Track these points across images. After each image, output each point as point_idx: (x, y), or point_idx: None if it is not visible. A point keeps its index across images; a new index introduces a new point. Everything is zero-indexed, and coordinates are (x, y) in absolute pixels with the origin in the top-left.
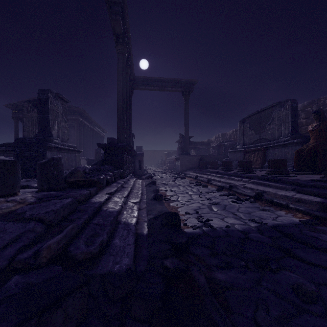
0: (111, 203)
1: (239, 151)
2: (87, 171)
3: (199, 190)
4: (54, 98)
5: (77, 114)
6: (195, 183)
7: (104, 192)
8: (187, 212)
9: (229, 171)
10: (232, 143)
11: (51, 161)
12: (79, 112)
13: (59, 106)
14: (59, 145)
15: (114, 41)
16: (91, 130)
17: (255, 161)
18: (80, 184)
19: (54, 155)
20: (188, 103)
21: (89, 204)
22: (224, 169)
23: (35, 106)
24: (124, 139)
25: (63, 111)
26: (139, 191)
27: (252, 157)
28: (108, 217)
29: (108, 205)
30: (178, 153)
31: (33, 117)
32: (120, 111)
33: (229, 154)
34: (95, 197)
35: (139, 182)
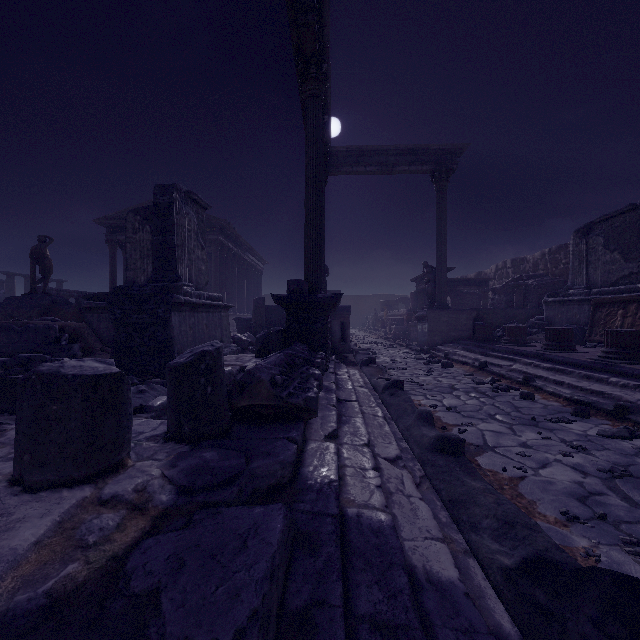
0: (352, 476)
1: (576, 301)
2: (278, 381)
3: (518, 410)
4: (183, 201)
5: (216, 231)
6: (494, 384)
7: (318, 431)
8: (571, 513)
9: (572, 355)
10: (546, 281)
11: (200, 360)
12: (220, 226)
13: (191, 217)
14: (192, 297)
15: (300, 72)
16: (240, 260)
17: (629, 326)
18: (263, 414)
19: (184, 318)
20: (445, 198)
21: (309, 496)
22: (553, 348)
23: (147, 219)
24: (319, 282)
25: (198, 227)
26: (376, 411)
27: (617, 316)
28: (389, 572)
29: (349, 490)
30: (414, 303)
31: (143, 242)
32: (311, 222)
33: (546, 308)
34: (309, 461)
35: (356, 378)
